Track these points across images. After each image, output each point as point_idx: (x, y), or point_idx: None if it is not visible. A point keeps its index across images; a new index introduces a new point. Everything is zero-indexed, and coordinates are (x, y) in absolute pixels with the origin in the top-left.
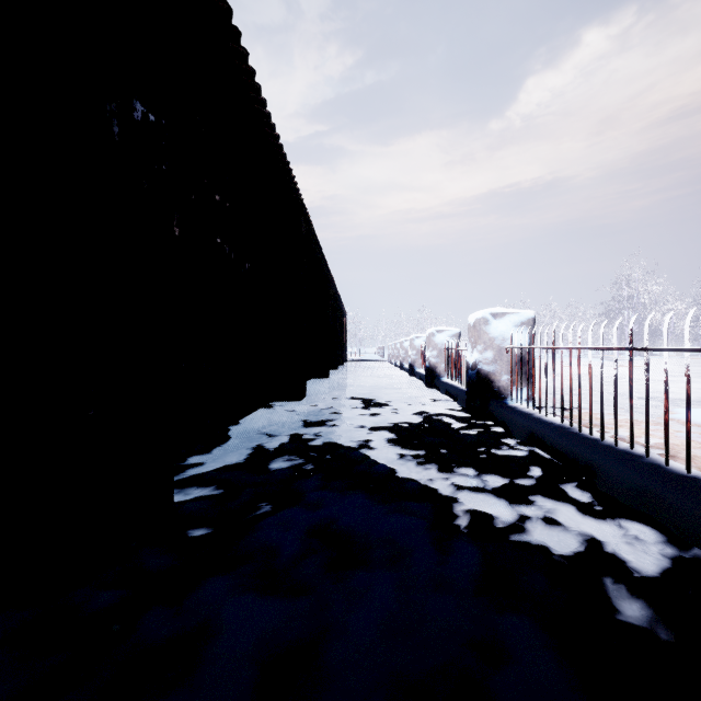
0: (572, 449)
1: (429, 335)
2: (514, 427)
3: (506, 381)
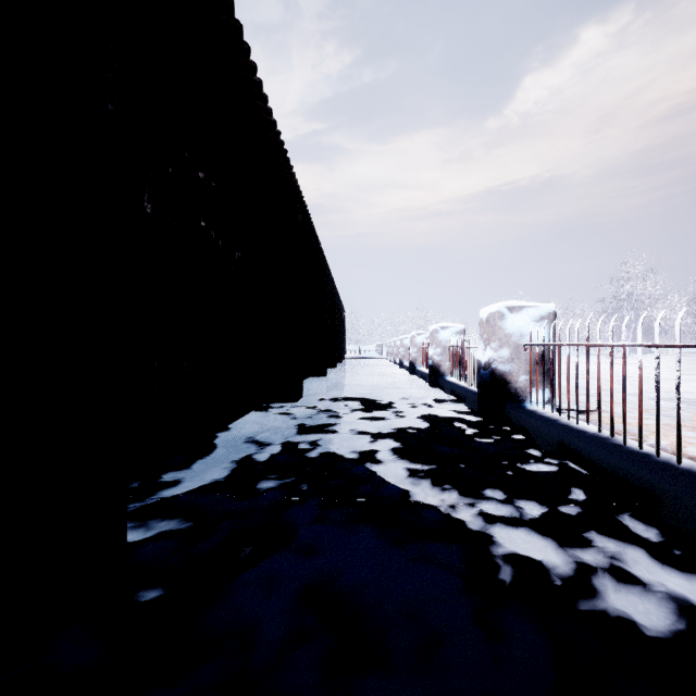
0: (621, 467)
1: (433, 332)
2: (538, 435)
3: (524, 382)
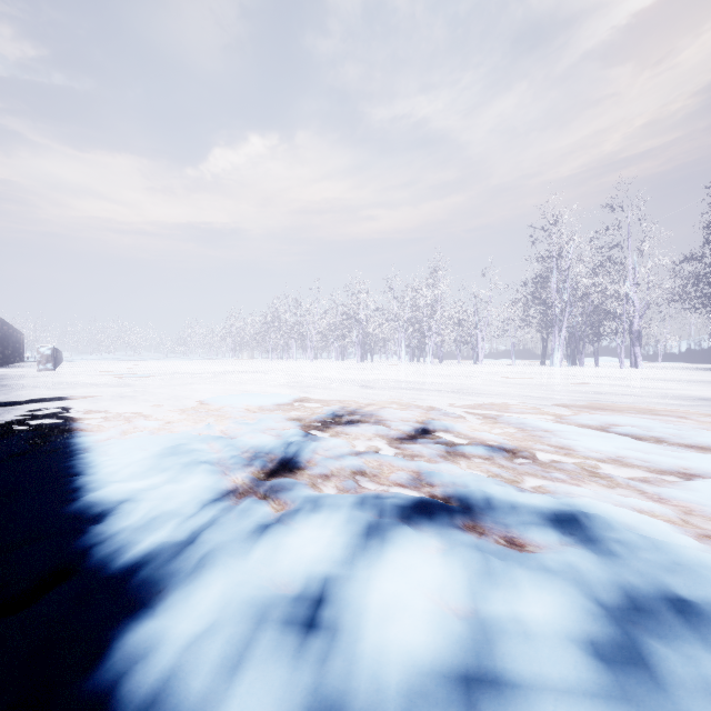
0: None
1: None
2: None
3: None
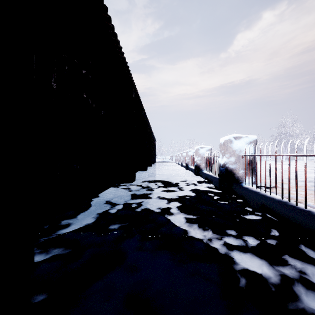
0: (296, 218)
1: (197, 149)
2: (250, 200)
3: (242, 173)
